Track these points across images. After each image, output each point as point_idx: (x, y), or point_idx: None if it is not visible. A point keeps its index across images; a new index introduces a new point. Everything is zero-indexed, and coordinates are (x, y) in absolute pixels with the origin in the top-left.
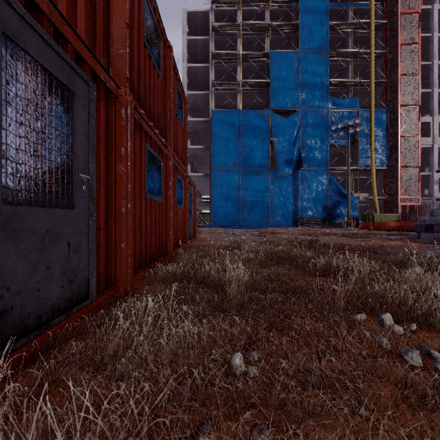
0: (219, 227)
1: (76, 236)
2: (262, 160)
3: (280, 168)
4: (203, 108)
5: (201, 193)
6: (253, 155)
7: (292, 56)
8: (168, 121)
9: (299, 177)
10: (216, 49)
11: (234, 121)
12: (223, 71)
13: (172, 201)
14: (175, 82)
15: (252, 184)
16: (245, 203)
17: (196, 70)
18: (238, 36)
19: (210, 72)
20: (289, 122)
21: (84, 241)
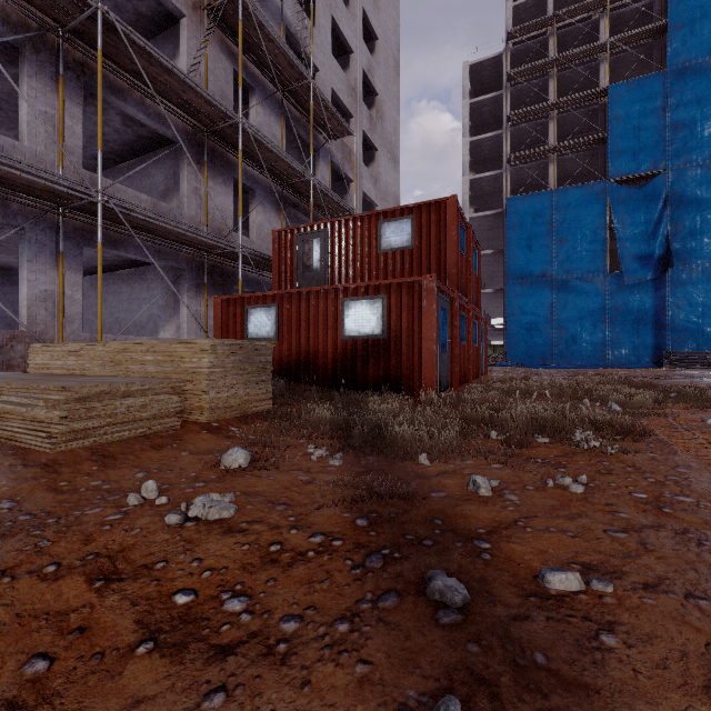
0: (518, 367)
1: (447, 363)
2: (592, 262)
3: (627, 272)
4: (493, 192)
5: (490, 315)
6: (576, 255)
7: (652, 83)
8: (469, 282)
9: (667, 283)
10: (514, 102)
11: (542, 208)
12: (525, 133)
13: (471, 342)
14: (472, 245)
15: (574, 301)
16: (562, 331)
17: (482, 143)
18: (549, 77)
19: (503, 142)
20: (644, 195)
21: (448, 366)
